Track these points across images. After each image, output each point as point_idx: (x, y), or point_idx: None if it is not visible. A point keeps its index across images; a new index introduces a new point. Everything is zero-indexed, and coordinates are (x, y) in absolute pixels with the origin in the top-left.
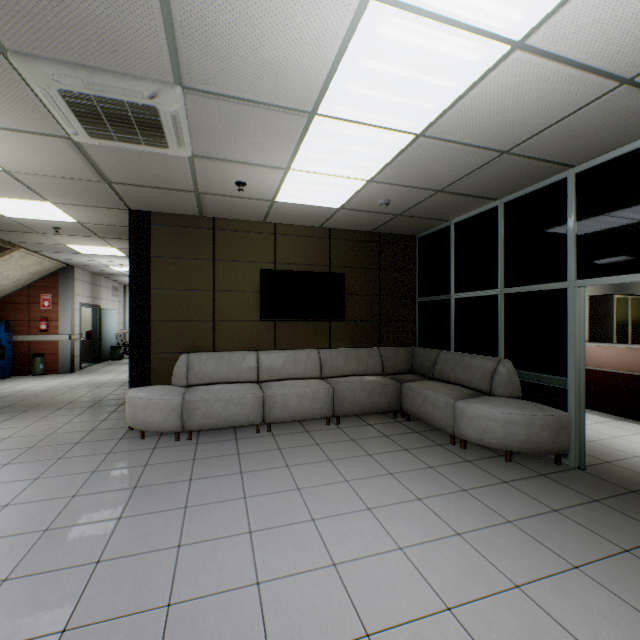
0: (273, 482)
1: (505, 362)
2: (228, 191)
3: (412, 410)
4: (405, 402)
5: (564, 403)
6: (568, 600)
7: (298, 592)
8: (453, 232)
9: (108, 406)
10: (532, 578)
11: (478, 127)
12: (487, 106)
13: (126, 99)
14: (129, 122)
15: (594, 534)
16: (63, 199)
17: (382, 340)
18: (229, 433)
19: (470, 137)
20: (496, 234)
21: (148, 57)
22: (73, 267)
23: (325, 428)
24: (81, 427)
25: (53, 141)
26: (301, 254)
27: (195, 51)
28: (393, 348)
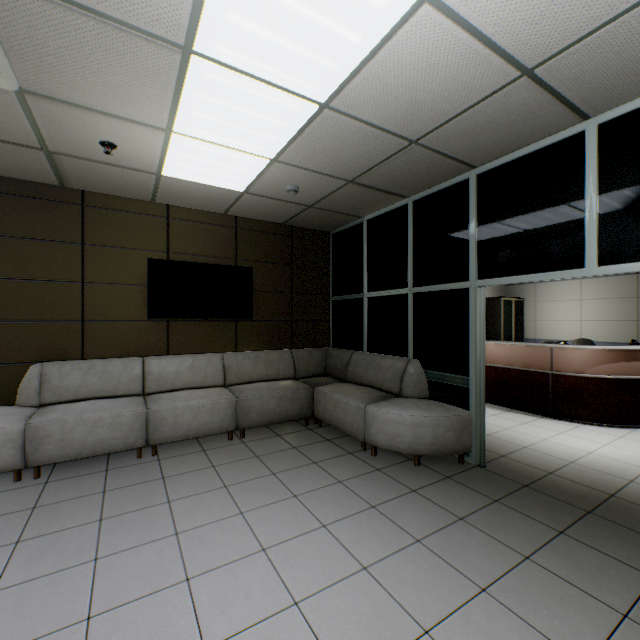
0: (143, 528)
1: (414, 362)
2: (93, 154)
3: (324, 416)
4: (317, 408)
5: (467, 402)
6: (479, 639)
7: None
8: (366, 229)
9: None
10: (442, 616)
11: (387, 105)
12: (396, 78)
13: None
14: None
15: (498, 542)
16: None
17: (295, 341)
18: (99, 462)
19: (379, 117)
20: (406, 232)
21: None
22: None
23: (227, 444)
24: None
25: None
26: (201, 243)
27: None
28: (306, 349)
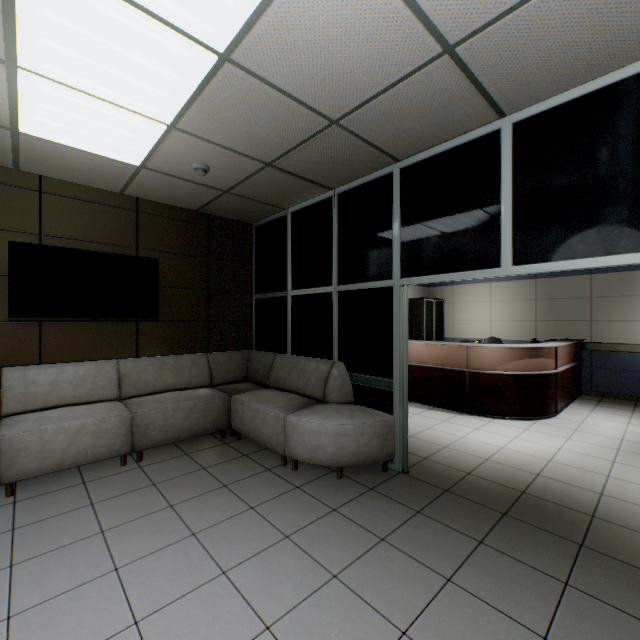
0: None
1: (339, 365)
2: None
3: (242, 428)
4: (235, 418)
5: (391, 405)
6: None
7: None
8: (290, 222)
9: None
10: None
11: (301, 68)
12: (308, 31)
13: None
14: None
15: (420, 565)
16: None
17: (212, 344)
18: None
19: (293, 83)
20: (331, 227)
21: None
22: None
23: (117, 471)
24: None
25: None
26: (89, 227)
27: None
28: (225, 353)
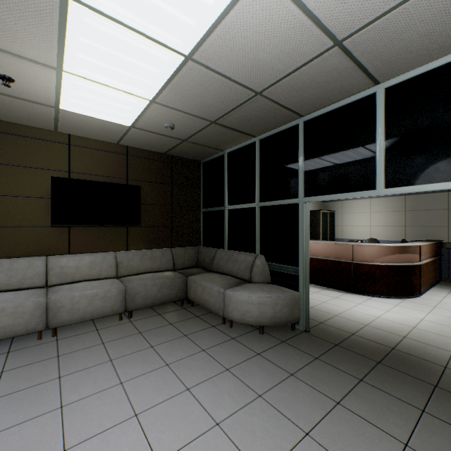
0: (32, 404)
1: (260, 257)
2: None
3: (195, 298)
4: (190, 292)
5: (297, 285)
6: None
7: None
8: (226, 159)
9: None
10: None
11: (237, 61)
12: (242, 38)
13: None
14: None
15: (317, 392)
16: None
17: (174, 242)
18: (3, 345)
19: (231, 71)
20: (255, 162)
21: None
22: None
23: (117, 324)
24: None
25: None
26: (98, 166)
27: None
28: (183, 248)
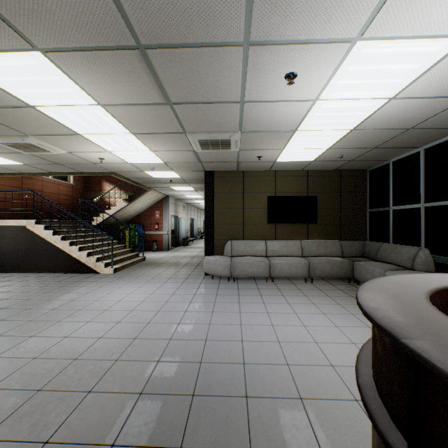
0: (276, 300)
1: (423, 250)
2: (252, 160)
3: (359, 278)
4: (355, 273)
5: None
6: None
7: (288, 329)
8: (391, 167)
9: (192, 266)
10: None
11: (386, 123)
12: (387, 116)
13: (220, 138)
14: (218, 144)
15: None
16: (179, 170)
17: (342, 236)
18: (252, 281)
19: (383, 126)
20: (419, 169)
21: (231, 126)
22: (168, 196)
23: (304, 283)
24: (185, 273)
25: (187, 152)
26: (290, 186)
27: (248, 123)
28: (350, 241)
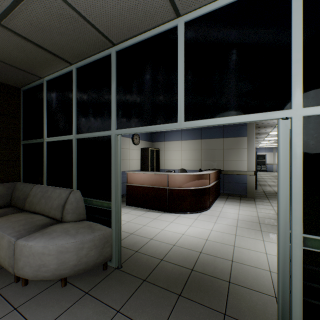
0: None
1: (75, 192)
2: None
3: None
4: None
5: (110, 220)
6: None
7: None
8: (46, 88)
9: None
10: None
11: None
12: None
13: None
14: None
15: None
16: None
17: None
18: None
19: None
20: (72, 92)
21: None
22: None
23: None
24: None
25: None
26: None
27: None
28: None
